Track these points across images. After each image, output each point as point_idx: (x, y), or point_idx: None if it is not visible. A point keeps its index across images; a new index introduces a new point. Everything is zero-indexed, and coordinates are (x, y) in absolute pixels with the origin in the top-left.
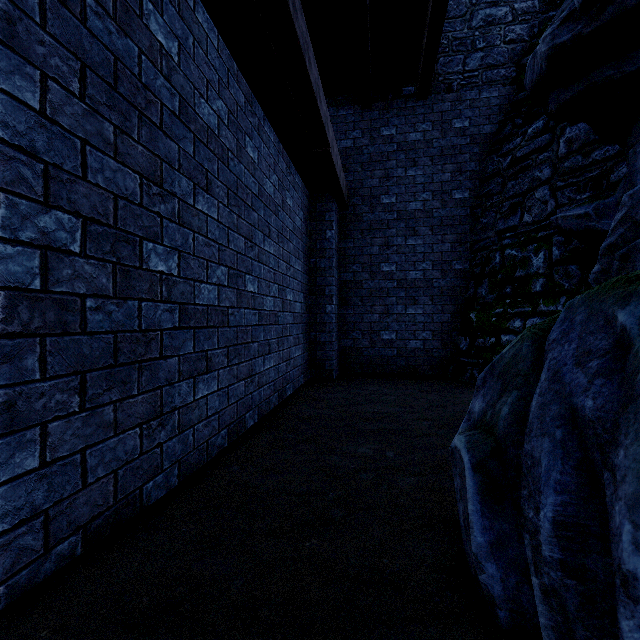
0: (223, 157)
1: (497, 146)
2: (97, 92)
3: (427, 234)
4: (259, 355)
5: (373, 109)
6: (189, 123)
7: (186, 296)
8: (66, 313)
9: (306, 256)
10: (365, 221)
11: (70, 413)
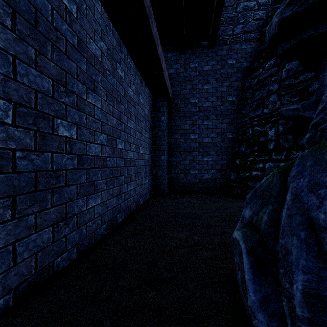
0: (104, 73)
1: (250, 73)
2: (23, 28)
3: (214, 119)
4: (125, 183)
5: (186, 53)
6: (83, 52)
7: (81, 150)
8: (2, 160)
9: (151, 130)
10: (182, 112)
11: (4, 221)
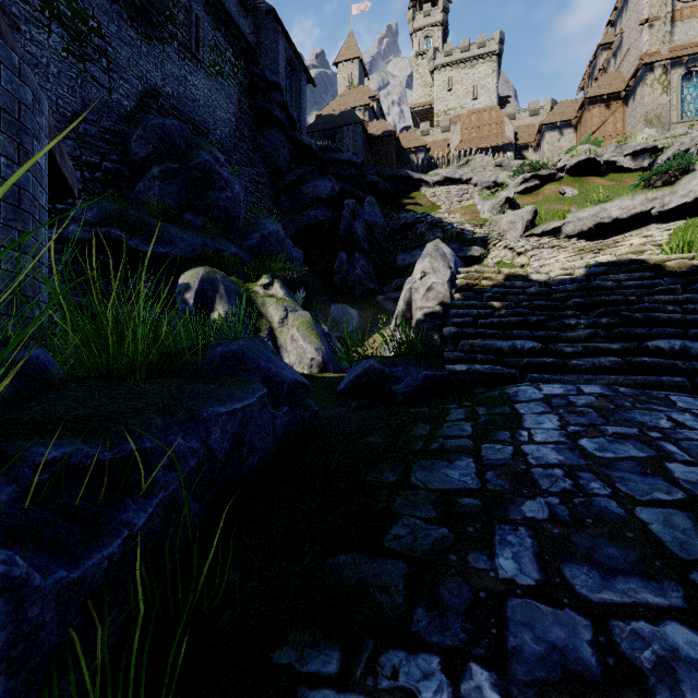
0: None
1: None
2: None
3: None
4: None
5: None
6: None
7: None
8: None
9: None
10: None
11: None
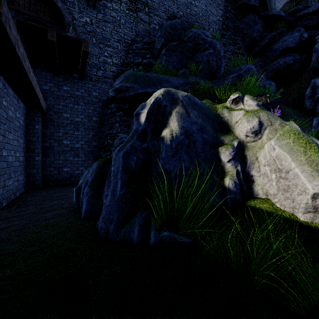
0: None
1: (107, 105)
2: None
3: (83, 131)
4: (7, 179)
5: (59, 77)
6: None
7: None
8: None
9: (25, 136)
10: (56, 122)
11: None
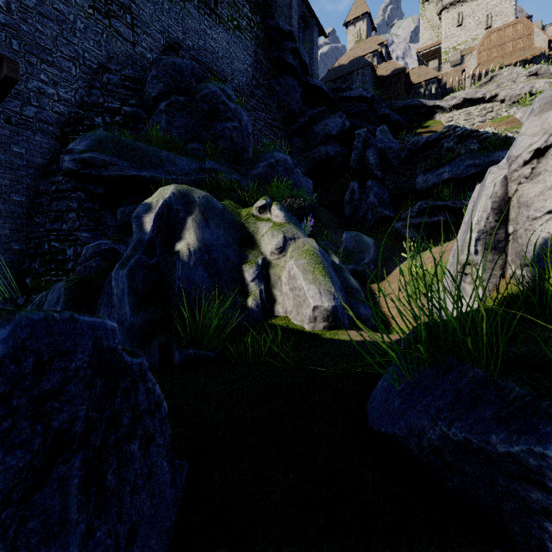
0: None
1: (47, 175)
2: None
3: None
4: None
5: None
6: None
7: None
8: None
9: None
10: None
11: None
